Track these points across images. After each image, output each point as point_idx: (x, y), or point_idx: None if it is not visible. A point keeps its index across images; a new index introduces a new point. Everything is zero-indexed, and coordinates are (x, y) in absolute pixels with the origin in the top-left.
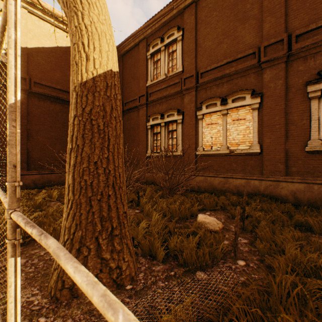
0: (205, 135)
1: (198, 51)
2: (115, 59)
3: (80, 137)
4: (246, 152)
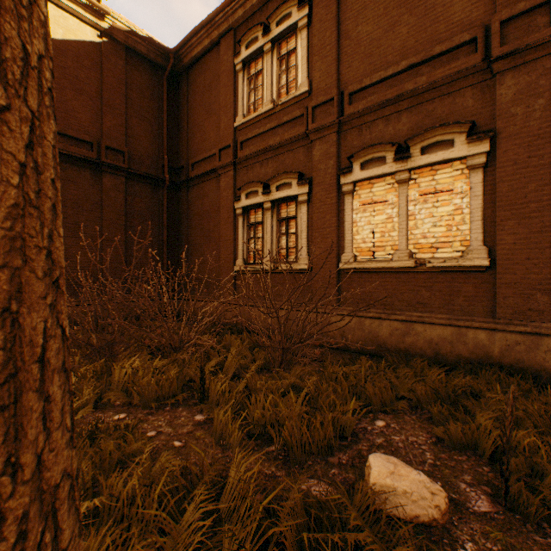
0: (359, 228)
1: (343, 46)
2: None
3: None
4: (454, 266)
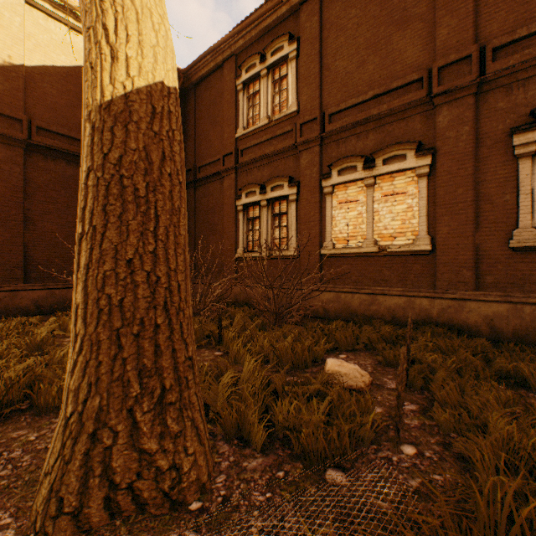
0: (337, 221)
1: (324, 76)
2: (172, 64)
3: (99, 211)
4: (407, 250)
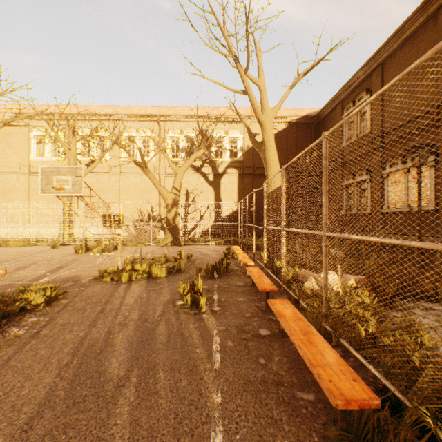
0: (390, 193)
1: (384, 110)
2: (279, 182)
3: (267, 211)
4: (422, 210)
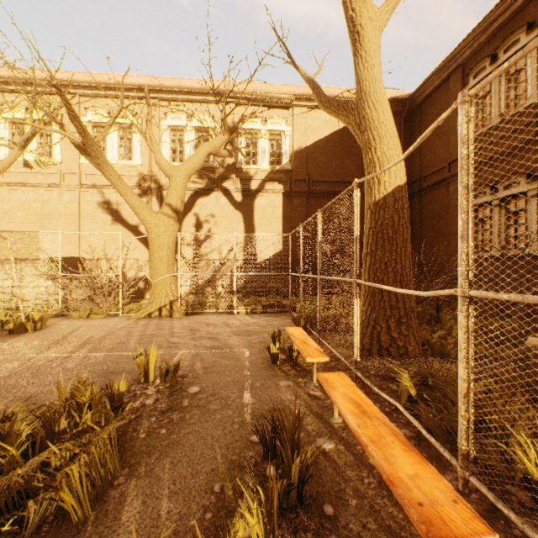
0: None
1: None
2: (402, 173)
3: (373, 244)
4: None
